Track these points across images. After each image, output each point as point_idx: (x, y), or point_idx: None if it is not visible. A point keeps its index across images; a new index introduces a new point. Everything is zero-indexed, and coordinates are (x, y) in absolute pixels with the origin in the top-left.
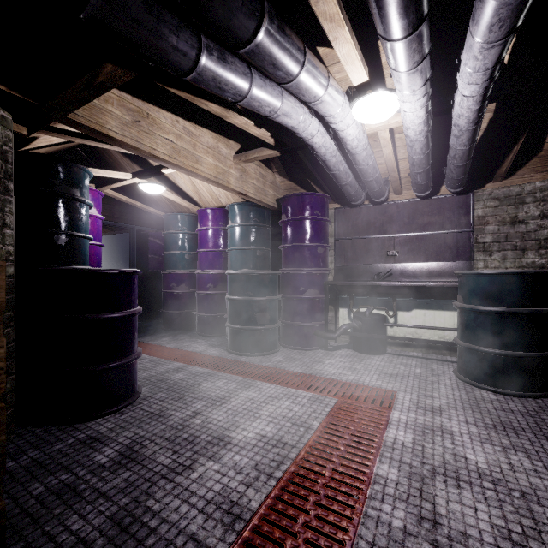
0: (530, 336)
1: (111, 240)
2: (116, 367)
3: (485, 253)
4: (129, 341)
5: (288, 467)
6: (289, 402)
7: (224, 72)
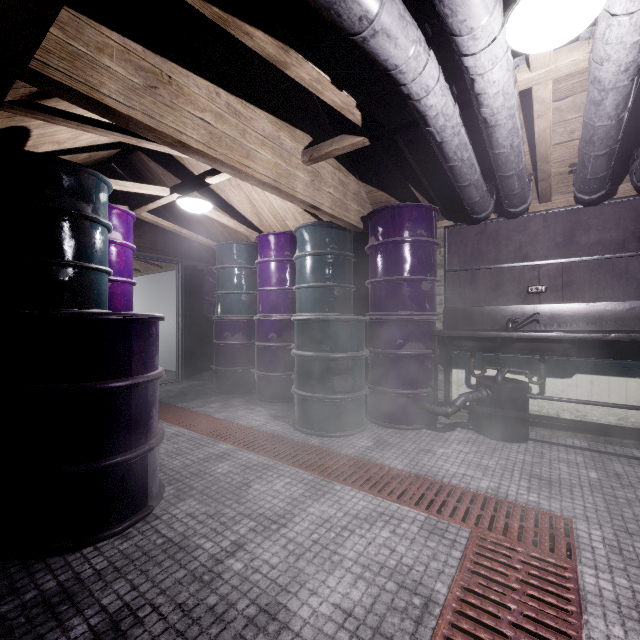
0: None
1: (159, 279)
2: (117, 466)
3: None
4: (141, 422)
5: None
6: (389, 530)
7: None
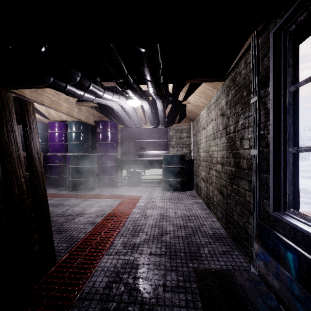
0: (179, 174)
1: None
2: None
3: (173, 148)
4: None
5: (107, 214)
6: (104, 202)
7: (89, 96)
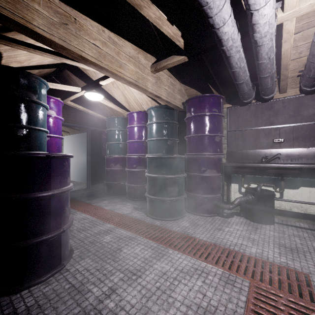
0: None
1: (79, 136)
2: (42, 242)
3: None
4: (58, 216)
5: None
6: (201, 281)
7: None
